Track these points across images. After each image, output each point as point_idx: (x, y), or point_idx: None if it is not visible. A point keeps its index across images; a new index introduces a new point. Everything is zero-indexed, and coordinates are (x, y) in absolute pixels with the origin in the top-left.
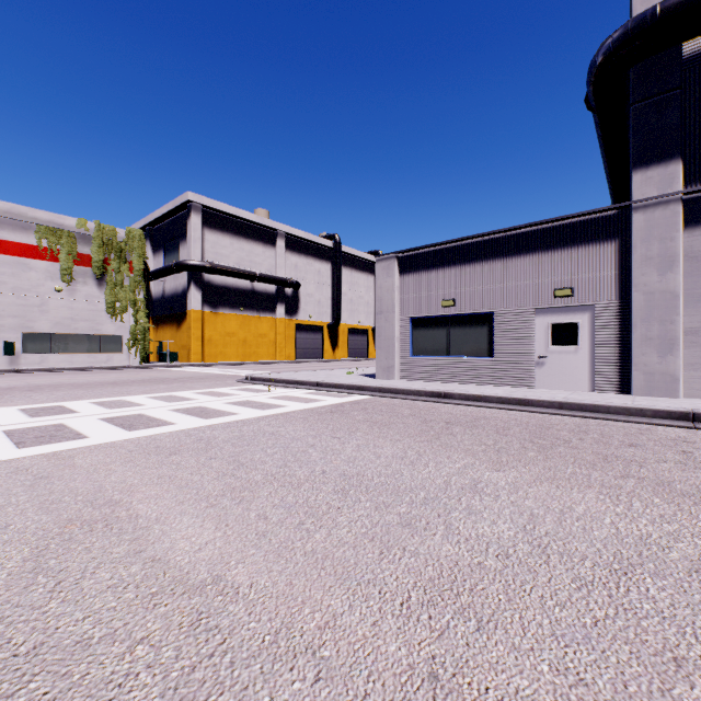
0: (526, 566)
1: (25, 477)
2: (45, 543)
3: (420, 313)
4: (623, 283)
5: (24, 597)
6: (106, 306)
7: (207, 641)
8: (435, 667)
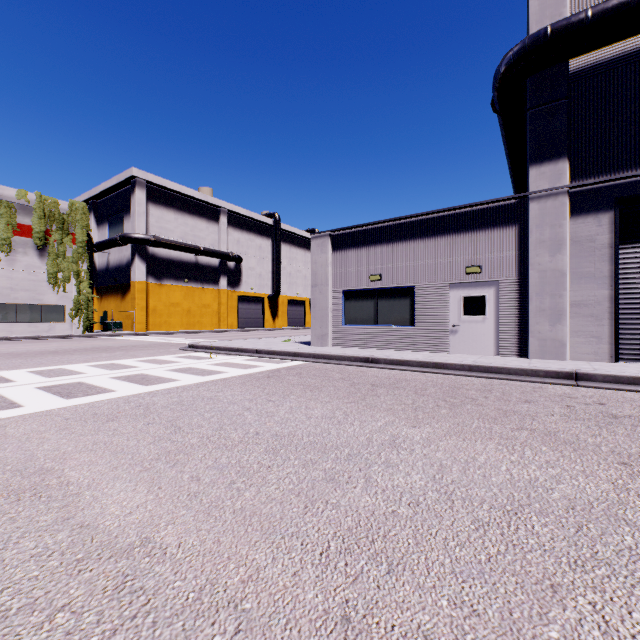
0: (433, 512)
1: None
2: None
3: (350, 286)
4: (522, 262)
5: None
6: (48, 276)
7: (131, 603)
8: (348, 610)
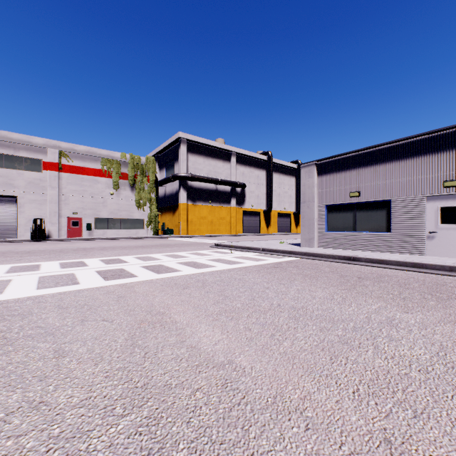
0: (444, 380)
1: (113, 296)
2: (133, 332)
3: (332, 202)
4: None
5: (132, 358)
6: (135, 202)
7: (234, 395)
8: (387, 435)
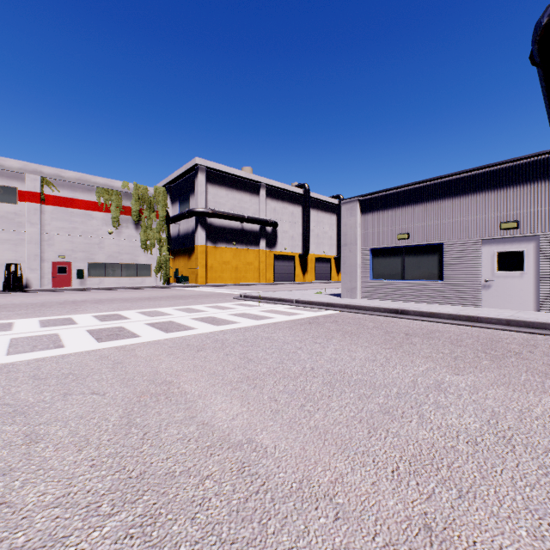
0: (494, 453)
1: (107, 361)
2: (130, 407)
3: (378, 245)
4: None
5: (126, 441)
6: (141, 243)
7: (252, 482)
8: (428, 521)
